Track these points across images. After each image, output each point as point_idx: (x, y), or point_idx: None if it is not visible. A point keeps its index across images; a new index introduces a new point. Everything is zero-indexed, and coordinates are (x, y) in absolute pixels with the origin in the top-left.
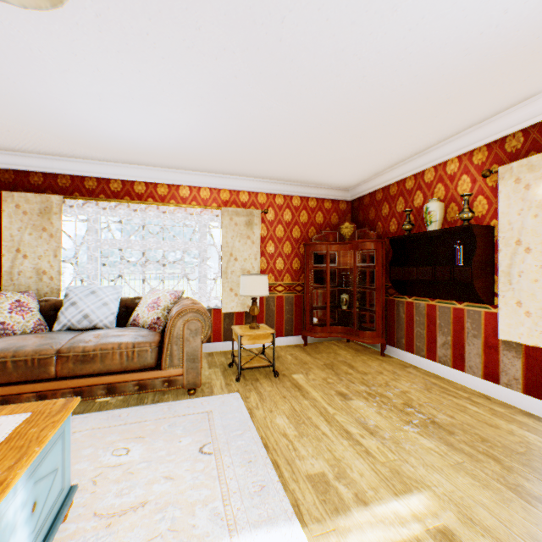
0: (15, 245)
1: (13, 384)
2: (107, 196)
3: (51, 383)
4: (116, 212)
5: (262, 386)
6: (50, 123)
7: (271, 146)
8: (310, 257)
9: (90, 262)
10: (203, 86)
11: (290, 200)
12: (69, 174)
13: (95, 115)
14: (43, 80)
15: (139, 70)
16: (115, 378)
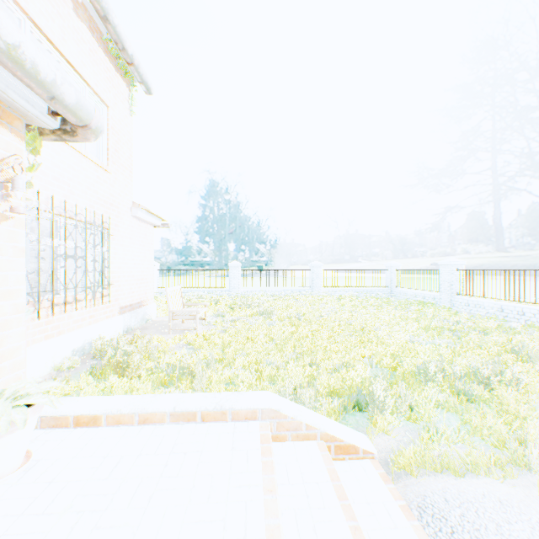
0: None
1: None
2: None
3: None
4: None
5: None
6: None
7: None
8: None
9: None
10: None
11: None
12: None
13: None
14: None
15: None
16: None
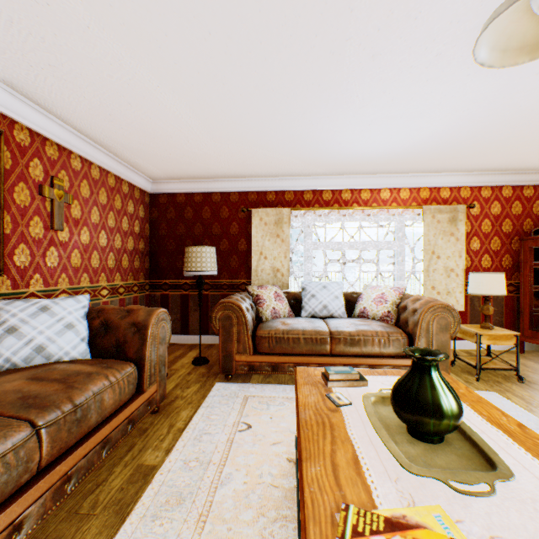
0: (259, 249)
1: (301, 355)
2: (319, 205)
3: (327, 358)
4: (325, 219)
5: (512, 389)
6: (307, 151)
7: (513, 136)
8: (528, 254)
9: (306, 261)
10: (487, 91)
11: (499, 191)
12: (292, 190)
13: (351, 138)
14: (336, 118)
15: (431, 92)
16: (374, 360)
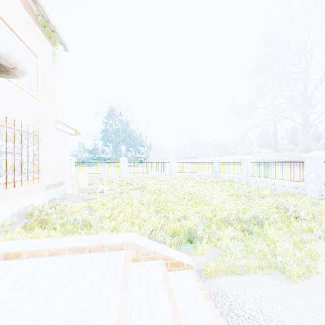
0: None
1: None
2: None
3: None
4: None
5: None
6: None
7: None
8: None
9: None
10: None
11: None
12: None
13: None
14: None
15: None
16: None
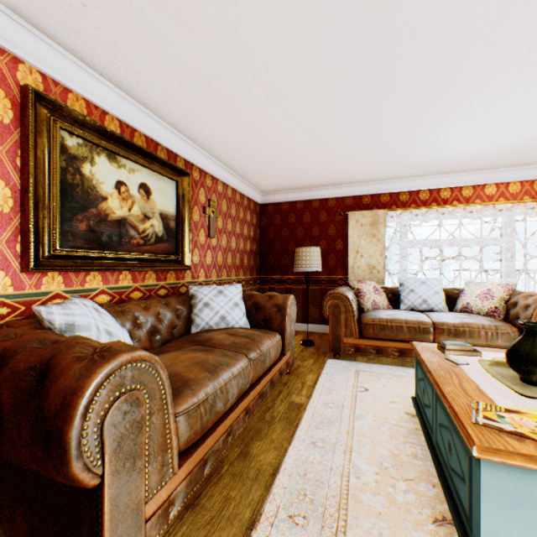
0: (355, 248)
1: (404, 342)
2: (415, 205)
3: None
4: (422, 217)
5: None
6: (407, 158)
7: None
8: None
9: (401, 259)
10: None
11: None
12: (387, 193)
13: (454, 143)
14: (441, 129)
15: None
16: None
